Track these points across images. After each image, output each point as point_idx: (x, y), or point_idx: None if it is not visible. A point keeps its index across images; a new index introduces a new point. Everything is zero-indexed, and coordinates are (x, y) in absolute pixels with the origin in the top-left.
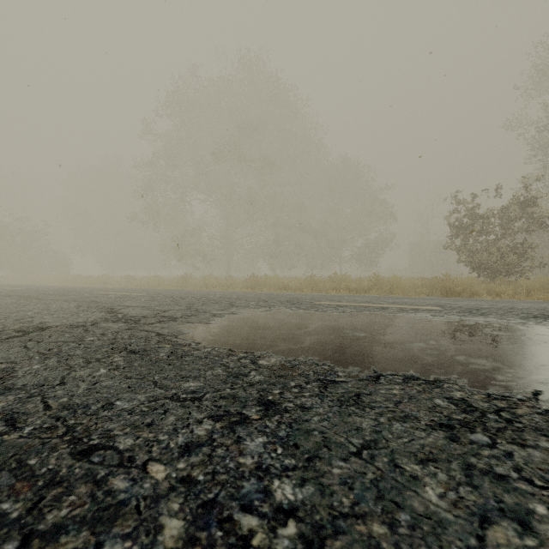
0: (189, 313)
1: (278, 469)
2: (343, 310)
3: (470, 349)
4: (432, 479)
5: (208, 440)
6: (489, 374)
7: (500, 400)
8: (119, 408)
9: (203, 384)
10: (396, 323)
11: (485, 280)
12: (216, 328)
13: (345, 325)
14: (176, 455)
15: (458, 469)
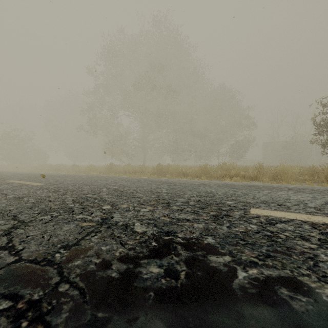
0: None
1: None
2: None
3: None
4: None
5: None
6: None
7: None
8: None
9: None
10: None
11: None
12: None
13: None
14: None
15: None
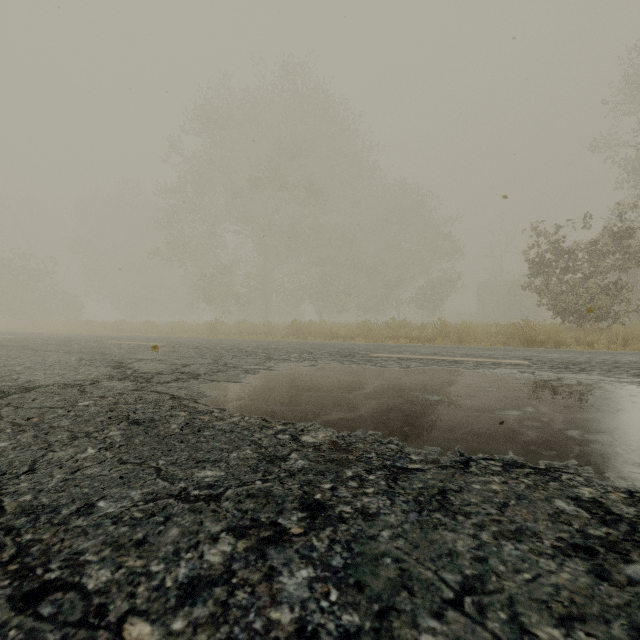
0: (215, 368)
1: (332, 635)
2: (407, 364)
3: (583, 420)
4: None
5: (225, 573)
6: (620, 458)
7: None
8: (101, 513)
9: (225, 473)
10: (477, 383)
11: (570, 327)
12: (248, 388)
13: (412, 385)
14: (172, 604)
15: (625, 638)
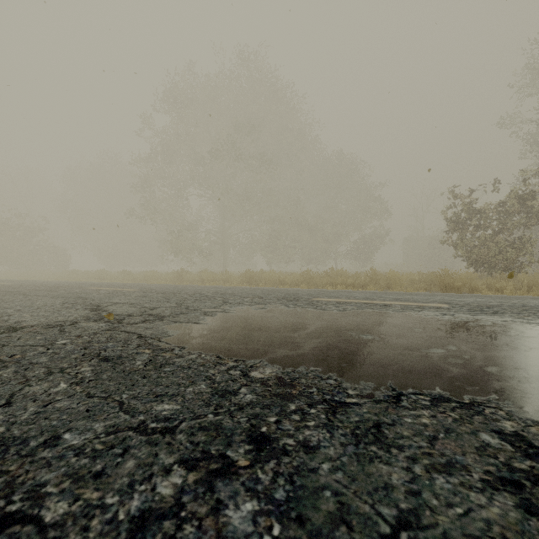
0: (178, 311)
1: None
2: (344, 307)
3: (500, 357)
4: None
5: (174, 506)
6: (536, 393)
7: None
8: (65, 445)
9: (180, 407)
10: (405, 324)
11: (482, 275)
12: (205, 328)
13: (348, 326)
14: (122, 538)
15: None
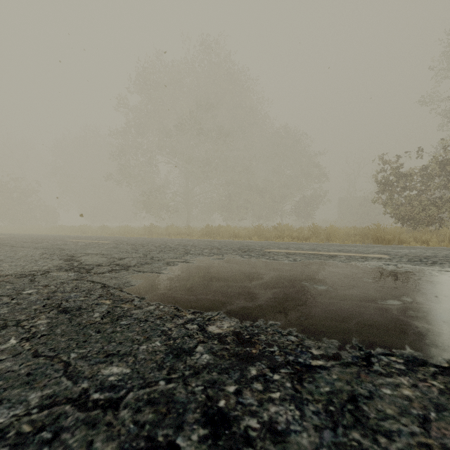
0: (143, 261)
1: None
2: (294, 258)
3: None
4: None
5: None
6: None
7: None
8: None
9: (130, 370)
10: (354, 274)
11: (408, 230)
12: (166, 278)
13: (301, 276)
14: None
15: None
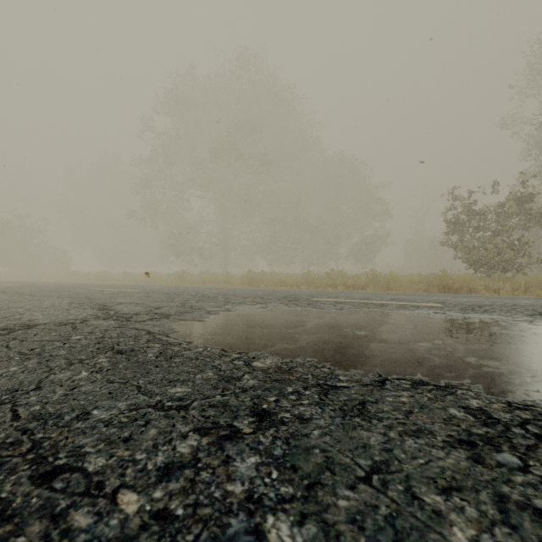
0: (182, 310)
1: (272, 500)
2: (341, 306)
3: (480, 349)
4: (460, 516)
5: (192, 460)
6: (505, 378)
7: (523, 410)
8: (95, 419)
9: (191, 390)
10: (398, 321)
11: (481, 277)
12: (210, 325)
13: (344, 323)
14: (153, 481)
15: (489, 502)
